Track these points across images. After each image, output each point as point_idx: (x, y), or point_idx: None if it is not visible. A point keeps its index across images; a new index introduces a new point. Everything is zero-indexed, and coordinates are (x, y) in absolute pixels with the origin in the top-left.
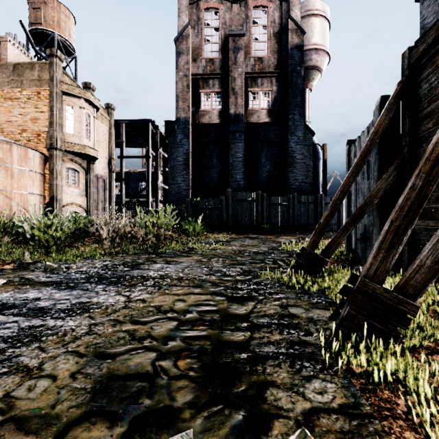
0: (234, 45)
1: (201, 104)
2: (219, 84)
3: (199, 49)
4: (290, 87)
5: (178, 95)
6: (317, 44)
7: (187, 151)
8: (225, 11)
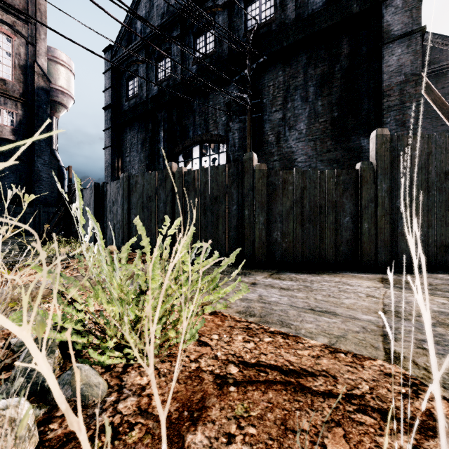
0: None
1: None
2: None
3: None
4: (37, 119)
5: None
6: (63, 87)
7: None
8: None
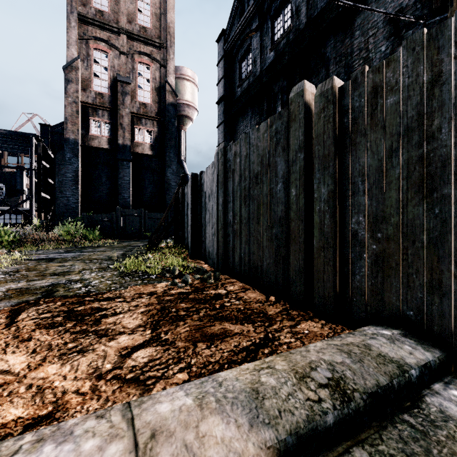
0: (123, 89)
1: (90, 129)
2: (108, 116)
3: (88, 81)
4: (167, 132)
5: (67, 118)
6: (188, 101)
7: (77, 169)
8: (114, 57)
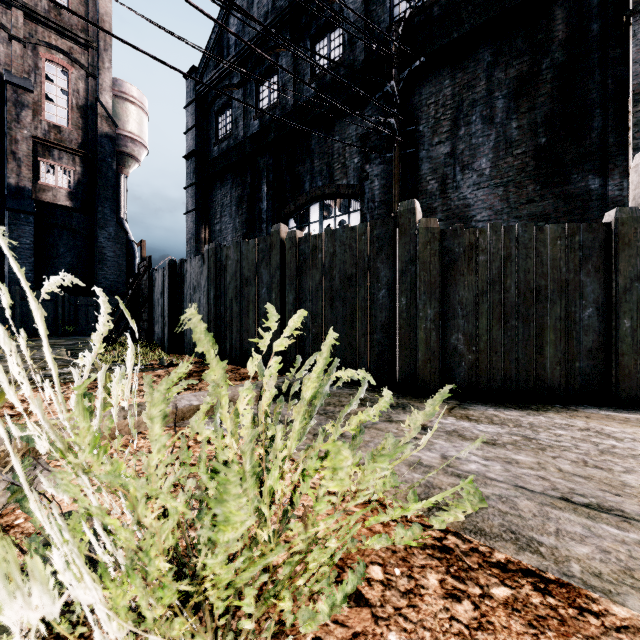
0: (17, 98)
1: None
2: None
3: None
4: (99, 177)
5: None
6: (133, 133)
7: None
8: None
